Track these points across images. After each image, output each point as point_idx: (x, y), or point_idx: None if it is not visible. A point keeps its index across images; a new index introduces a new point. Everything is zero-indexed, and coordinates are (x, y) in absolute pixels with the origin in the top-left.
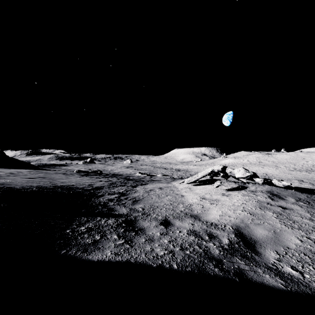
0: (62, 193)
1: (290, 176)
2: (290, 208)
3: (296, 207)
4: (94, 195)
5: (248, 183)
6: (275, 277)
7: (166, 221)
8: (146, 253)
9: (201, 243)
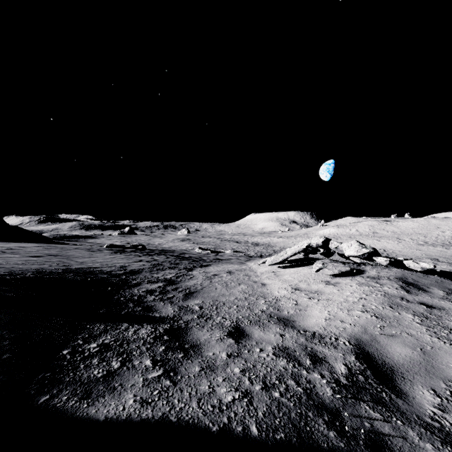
0: (73, 280)
1: (419, 254)
2: (440, 307)
3: (449, 306)
4: (125, 284)
5: (365, 265)
6: (444, 449)
7: (238, 330)
8: (200, 398)
9: (298, 373)
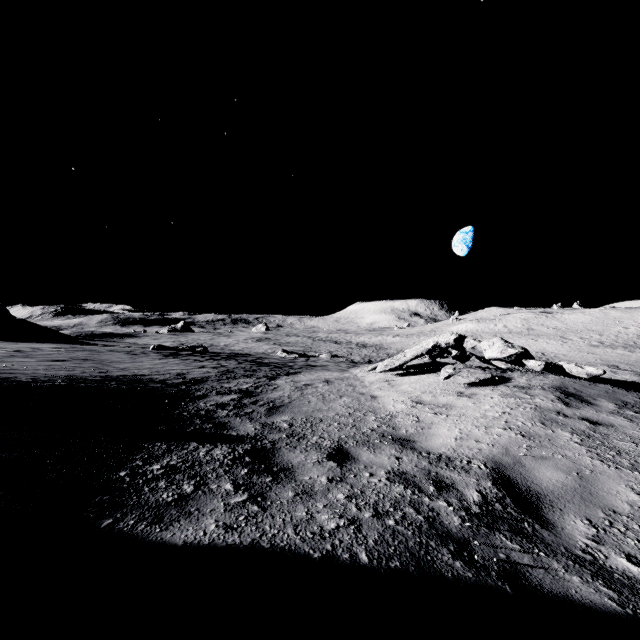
0: (118, 390)
1: (592, 359)
2: (608, 424)
3: (620, 422)
4: (186, 396)
5: (512, 371)
6: (595, 582)
7: (341, 452)
8: (296, 524)
9: (418, 501)
